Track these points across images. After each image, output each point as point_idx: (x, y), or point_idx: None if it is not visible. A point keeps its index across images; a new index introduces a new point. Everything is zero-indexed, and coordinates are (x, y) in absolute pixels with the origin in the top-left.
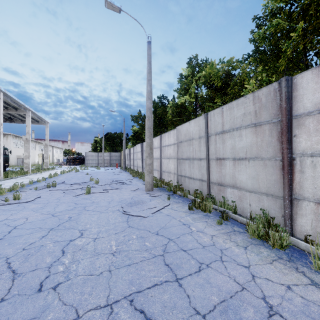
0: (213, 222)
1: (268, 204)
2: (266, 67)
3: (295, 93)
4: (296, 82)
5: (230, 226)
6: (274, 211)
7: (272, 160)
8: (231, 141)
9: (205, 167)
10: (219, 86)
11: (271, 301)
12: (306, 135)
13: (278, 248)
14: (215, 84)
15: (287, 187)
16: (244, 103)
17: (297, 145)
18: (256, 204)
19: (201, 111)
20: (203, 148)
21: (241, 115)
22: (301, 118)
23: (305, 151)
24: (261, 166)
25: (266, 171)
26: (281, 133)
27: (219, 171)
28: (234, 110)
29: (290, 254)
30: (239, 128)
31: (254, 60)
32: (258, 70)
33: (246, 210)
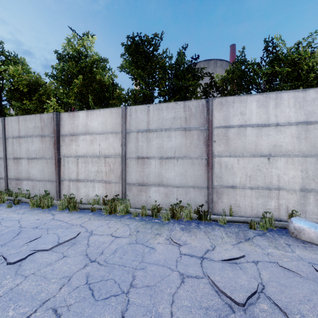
0: (4, 207)
1: (49, 186)
2: (66, 91)
3: (61, 122)
4: (62, 116)
5: (19, 206)
6: (52, 190)
7: (51, 159)
8: (26, 145)
9: (3, 165)
10: (25, 91)
11: (23, 225)
12: (65, 146)
13: (46, 208)
14: (20, 89)
15: (57, 175)
16: (35, 119)
17: (62, 151)
18: (43, 188)
19: (9, 106)
20: (0, 148)
21: (33, 127)
22: (64, 136)
23: (65, 155)
24: (45, 163)
25: (48, 166)
26: (54, 144)
27: (17, 168)
28: (28, 122)
29: (51, 209)
30: (31, 136)
31: (58, 82)
32: (58, 92)
33: (37, 194)
